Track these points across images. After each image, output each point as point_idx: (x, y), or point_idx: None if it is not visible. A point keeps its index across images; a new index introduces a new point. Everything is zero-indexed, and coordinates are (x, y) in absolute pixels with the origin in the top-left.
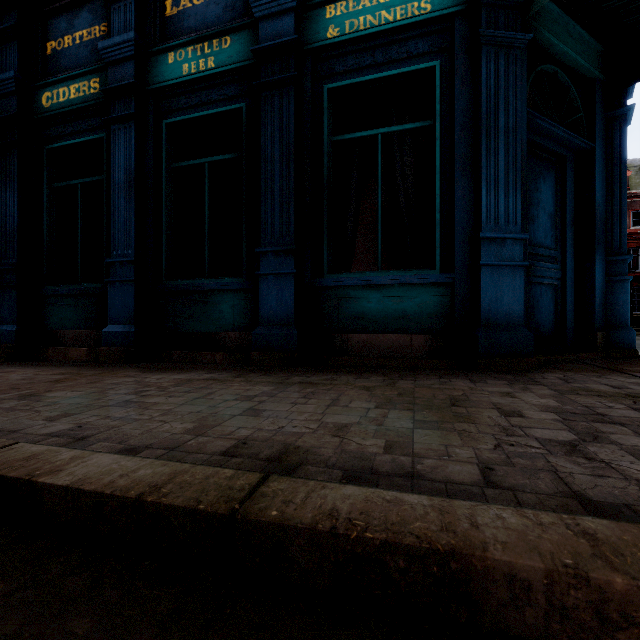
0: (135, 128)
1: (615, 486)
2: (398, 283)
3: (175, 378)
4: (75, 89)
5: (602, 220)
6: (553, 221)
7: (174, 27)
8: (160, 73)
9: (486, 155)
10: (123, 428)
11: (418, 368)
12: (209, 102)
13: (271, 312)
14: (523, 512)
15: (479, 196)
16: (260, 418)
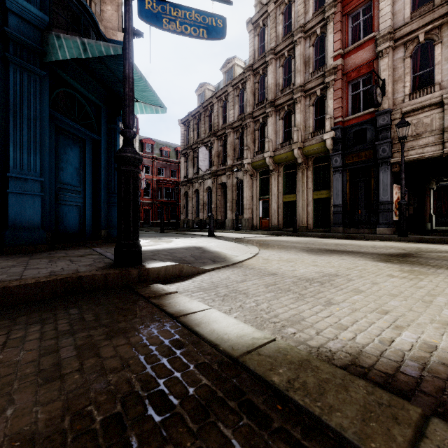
0: None
1: None
2: None
3: None
4: None
5: (106, 176)
6: (78, 172)
7: None
8: None
9: (13, 128)
10: None
11: None
12: None
13: None
14: None
15: (9, 151)
16: None
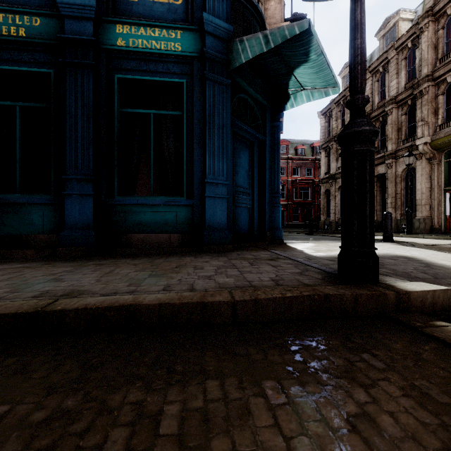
0: None
1: (209, 285)
2: (163, 204)
3: None
4: None
5: (270, 176)
6: (248, 174)
7: None
8: None
9: (208, 138)
10: None
11: (173, 253)
12: (20, 61)
13: (75, 220)
14: (166, 294)
15: (205, 159)
16: (59, 282)
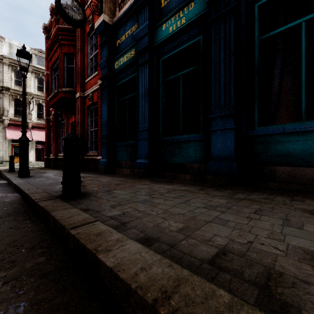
0: (148, 66)
1: None
2: None
3: (167, 187)
4: (126, 57)
5: None
6: None
7: (165, 11)
8: (159, 36)
9: None
10: (143, 219)
11: None
12: (182, 42)
13: (218, 152)
14: None
15: None
16: (227, 228)
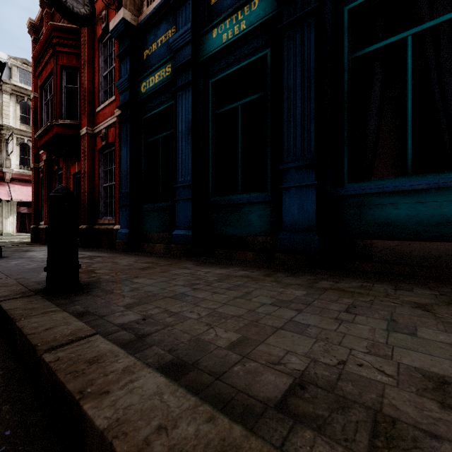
0: (191, 91)
1: None
2: (436, 187)
3: (218, 273)
4: (158, 76)
5: None
6: None
7: (217, 10)
8: (207, 47)
9: None
10: (175, 328)
11: None
12: (241, 57)
13: (293, 220)
14: None
15: None
16: (307, 338)
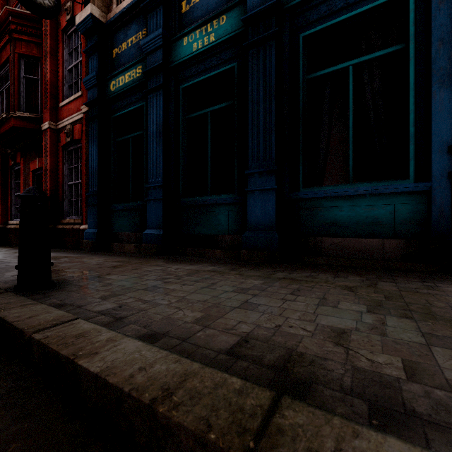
0: (162, 94)
1: None
2: (369, 193)
3: (188, 268)
4: (128, 76)
5: None
6: None
7: (187, 19)
8: (178, 53)
9: None
10: (149, 312)
11: (392, 269)
12: (211, 67)
13: (257, 220)
14: None
15: None
16: (256, 313)
